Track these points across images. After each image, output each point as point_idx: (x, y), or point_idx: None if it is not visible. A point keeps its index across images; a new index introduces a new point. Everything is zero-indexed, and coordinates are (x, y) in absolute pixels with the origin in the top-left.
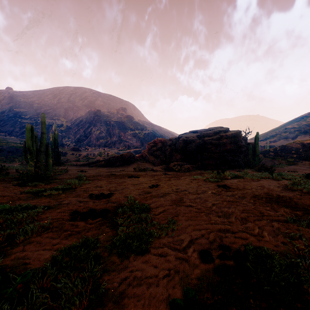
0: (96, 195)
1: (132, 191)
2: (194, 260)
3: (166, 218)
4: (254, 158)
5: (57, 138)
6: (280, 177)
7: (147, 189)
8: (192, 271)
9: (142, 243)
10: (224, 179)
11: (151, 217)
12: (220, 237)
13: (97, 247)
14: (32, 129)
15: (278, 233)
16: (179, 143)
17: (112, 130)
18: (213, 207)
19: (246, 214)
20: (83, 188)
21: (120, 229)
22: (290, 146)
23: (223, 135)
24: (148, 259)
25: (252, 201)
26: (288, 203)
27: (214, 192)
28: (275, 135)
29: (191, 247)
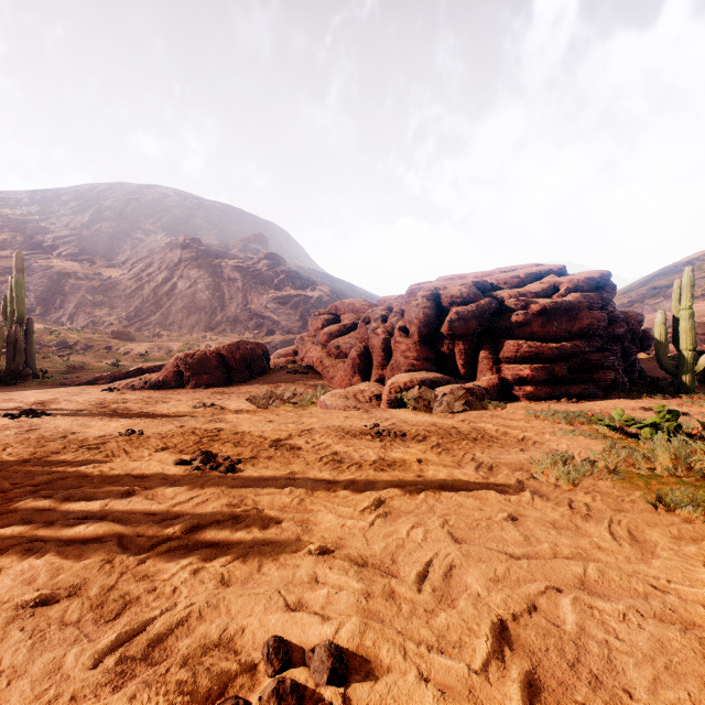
0: None
1: None
2: None
3: None
4: None
5: (19, 296)
6: None
7: None
8: None
9: None
10: None
11: None
12: None
13: None
14: None
15: None
16: (417, 307)
17: (227, 287)
18: None
19: None
20: None
21: None
22: None
23: (561, 283)
24: None
25: None
26: None
27: None
28: (630, 305)
29: None
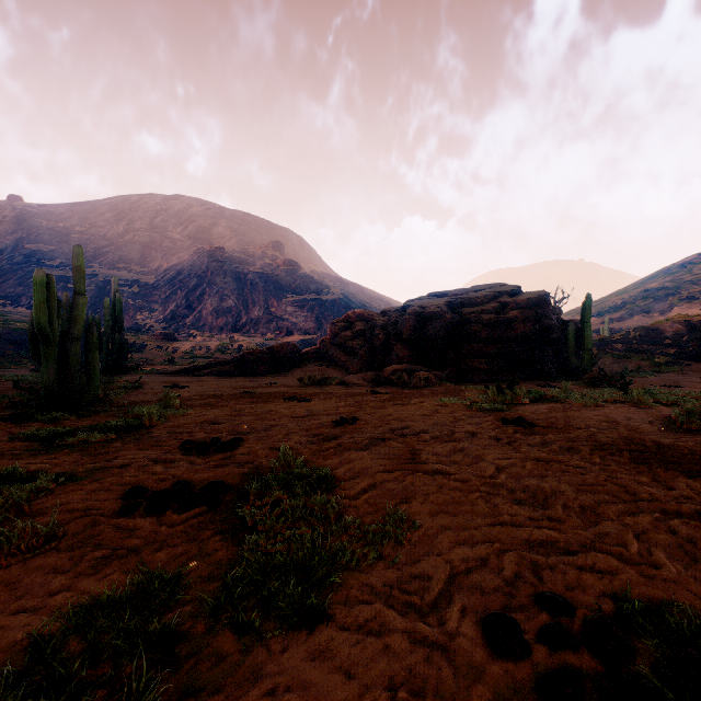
0: (199, 444)
1: (291, 434)
2: (470, 651)
3: (379, 507)
4: (578, 355)
5: (120, 310)
6: (648, 399)
7: (330, 428)
8: (466, 695)
9: (311, 589)
10: (517, 405)
11: (337, 506)
12: (535, 568)
13: (177, 601)
14: (49, 282)
15: (695, 553)
16: (405, 321)
17: (250, 292)
18: (500, 475)
19: (592, 495)
20: (171, 427)
21: (251, 541)
22: (660, 329)
23: (508, 303)
24: (328, 645)
25: (597, 460)
26: (693, 465)
27: (496, 435)
28: (623, 306)
29: (453, 601)
